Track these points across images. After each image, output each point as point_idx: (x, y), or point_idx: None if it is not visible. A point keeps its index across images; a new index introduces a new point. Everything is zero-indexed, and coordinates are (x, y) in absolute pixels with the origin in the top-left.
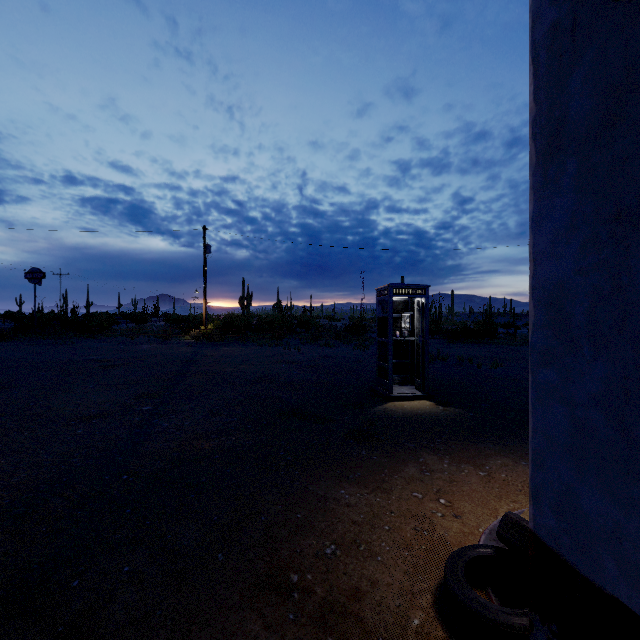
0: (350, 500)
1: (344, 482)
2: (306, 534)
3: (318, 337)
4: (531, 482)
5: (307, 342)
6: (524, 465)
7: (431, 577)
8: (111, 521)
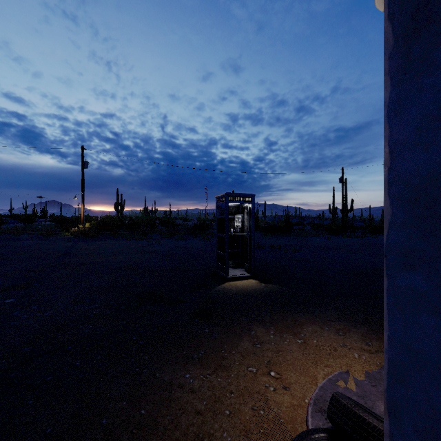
0: (194, 384)
1: (189, 363)
2: (148, 436)
3: (174, 233)
4: (387, 395)
5: (166, 236)
6: (328, 330)
7: None
8: None
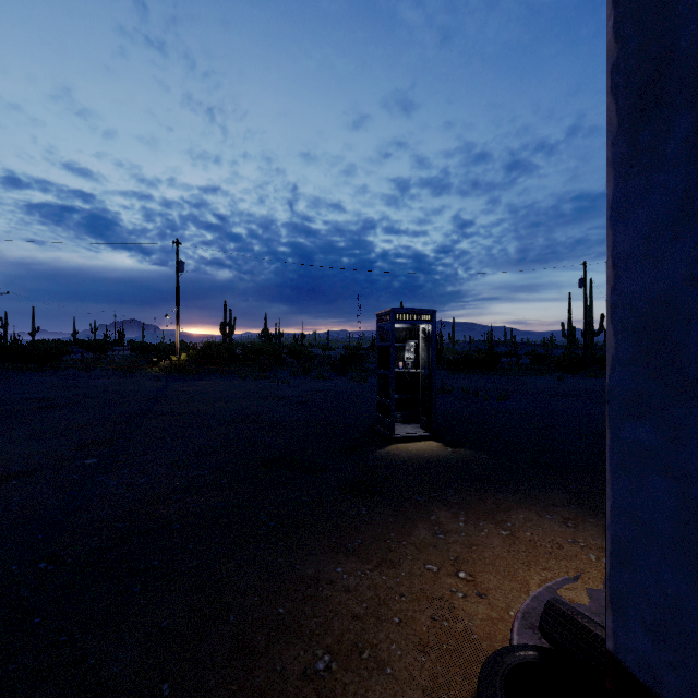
0: (349, 582)
1: (341, 555)
2: (290, 640)
3: (310, 368)
4: (610, 583)
5: (298, 374)
6: (550, 519)
7: (458, 694)
8: (6, 641)
